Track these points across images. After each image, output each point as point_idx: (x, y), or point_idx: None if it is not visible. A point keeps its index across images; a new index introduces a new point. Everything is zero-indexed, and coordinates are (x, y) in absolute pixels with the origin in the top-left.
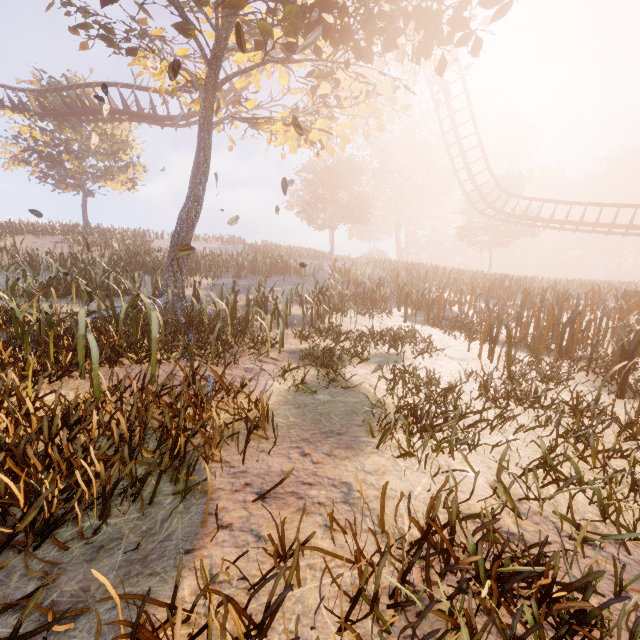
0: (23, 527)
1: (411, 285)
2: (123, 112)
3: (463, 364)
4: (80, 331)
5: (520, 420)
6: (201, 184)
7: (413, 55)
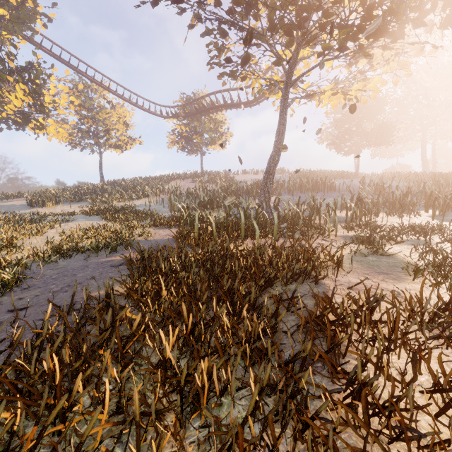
0: (272, 276)
1: (438, 192)
2: (223, 106)
3: None
4: (242, 221)
5: None
6: (280, 142)
7: (440, 24)
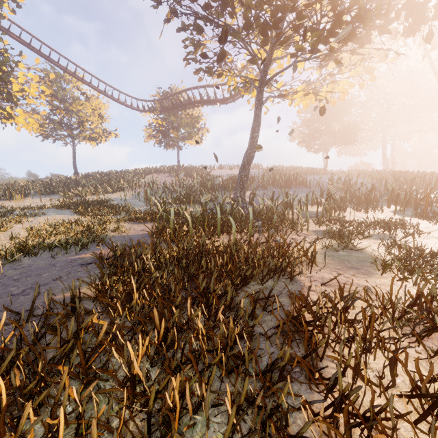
0: (248, 274)
1: (399, 189)
2: (200, 102)
3: None
4: (218, 217)
5: None
6: (255, 139)
7: (403, 33)
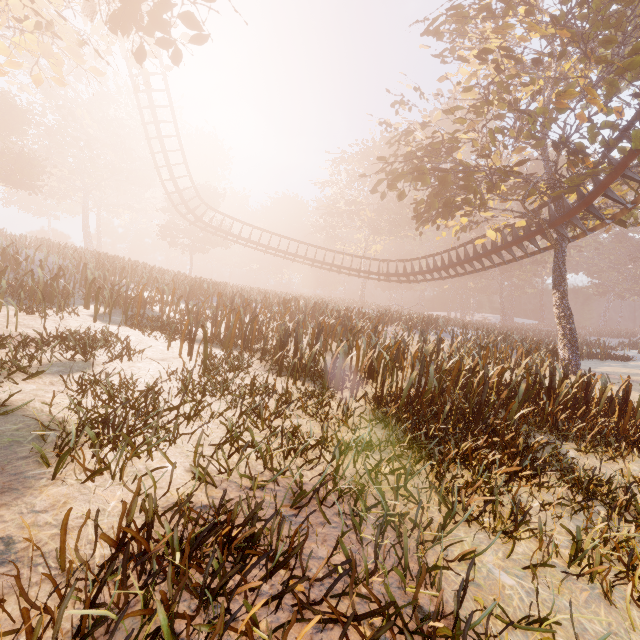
0: None
1: (104, 280)
2: None
3: (164, 364)
4: None
5: (214, 407)
6: None
7: (107, 20)
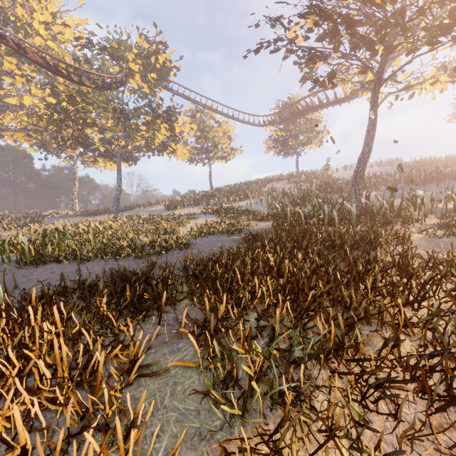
0: (337, 243)
1: None
2: (319, 106)
3: None
4: (326, 213)
5: None
6: (370, 140)
7: None
